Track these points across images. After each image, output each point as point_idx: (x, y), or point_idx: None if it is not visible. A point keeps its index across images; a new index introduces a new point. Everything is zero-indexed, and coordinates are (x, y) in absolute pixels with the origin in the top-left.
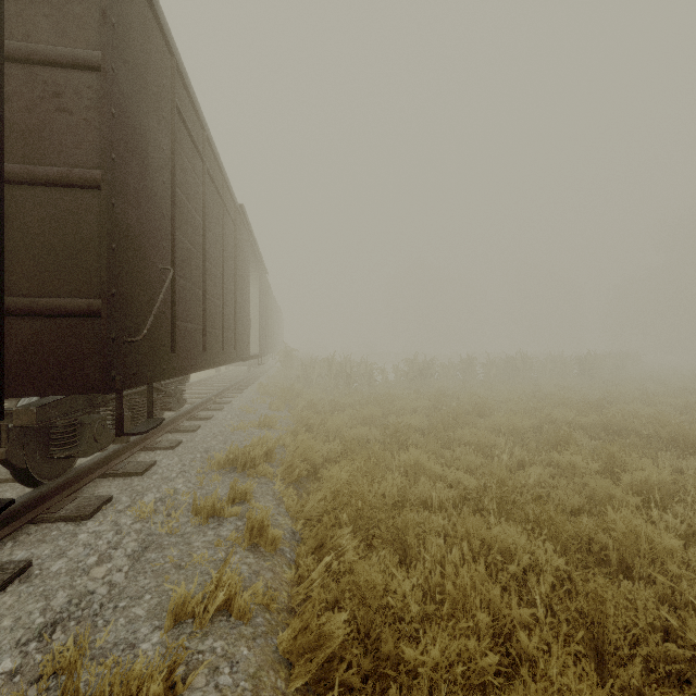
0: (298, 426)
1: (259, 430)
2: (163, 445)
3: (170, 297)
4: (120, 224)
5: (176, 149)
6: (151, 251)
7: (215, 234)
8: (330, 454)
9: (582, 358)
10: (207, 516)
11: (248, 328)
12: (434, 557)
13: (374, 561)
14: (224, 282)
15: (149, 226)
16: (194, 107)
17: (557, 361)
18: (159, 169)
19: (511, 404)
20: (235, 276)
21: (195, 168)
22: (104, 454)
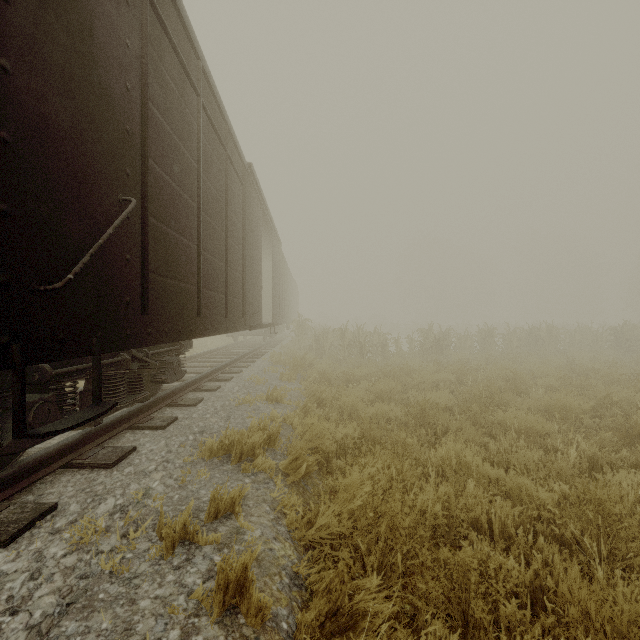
0: (308, 402)
1: (266, 404)
2: (153, 423)
3: (139, 242)
4: (23, 107)
5: (152, 57)
6: (101, 172)
7: (216, 185)
8: (344, 438)
9: (617, 329)
10: (171, 545)
11: (259, 296)
12: None
13: None
14: (228, 242)
15: (96, 136)
16: (181, 20)
17: (587, 332)
18: (118, 66)
19: (551, 379)
20: (243, 239)
21: (184, 96)
22: (72, 437)
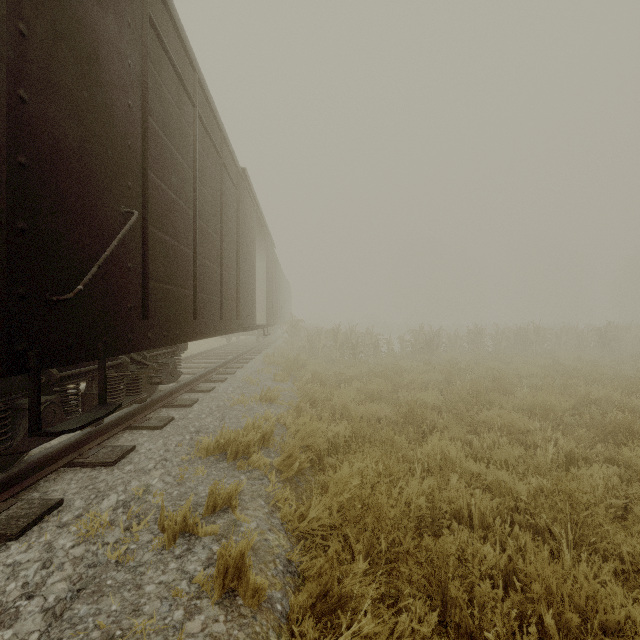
0: (301, 402)
1: (260, 404)
2: (150, 423)
3: (140, 251)
4: (38, 132)
5: (151, 74)
6: (106, 187)
7: (211, 192)
8: (336, 437)
9: (601, 329)
10: (173, 536)
11: (253, 298)
12: (499, 633)
13: (407, 639)
14: (223, 246)
15: (102, 153)
16: (179, 35)
17: (572, 333)
18: (120, 85)
19: (535, 379)
20: (237, 242)
21: (181, 108)
22: (73, 437)
